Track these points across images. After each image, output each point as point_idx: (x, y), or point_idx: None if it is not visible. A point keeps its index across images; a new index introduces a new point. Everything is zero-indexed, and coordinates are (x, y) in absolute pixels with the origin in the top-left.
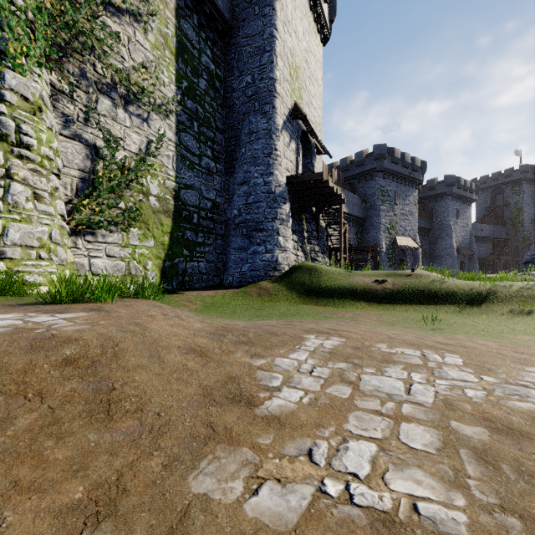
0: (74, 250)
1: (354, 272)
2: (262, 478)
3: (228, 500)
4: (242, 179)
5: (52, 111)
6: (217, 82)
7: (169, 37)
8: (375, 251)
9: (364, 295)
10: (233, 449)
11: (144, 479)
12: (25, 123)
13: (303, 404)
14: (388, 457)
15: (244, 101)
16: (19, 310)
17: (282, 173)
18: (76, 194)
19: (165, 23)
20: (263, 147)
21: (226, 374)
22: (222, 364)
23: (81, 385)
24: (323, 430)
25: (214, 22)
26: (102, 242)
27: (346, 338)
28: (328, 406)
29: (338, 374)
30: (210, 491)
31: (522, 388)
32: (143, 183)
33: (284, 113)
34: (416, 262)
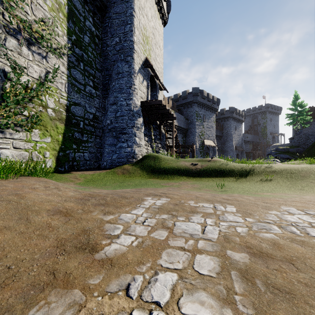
0: None
1: (180, 159)
2: None
3: None
4: (113, 101)
5: None
6: (97, 39)
7: (62, 4)
8: (193, 147)
9: (185, 172)
10: (65, 292)
11: None
12: None
13: (132, 246)
14: (184, 284)
15: (114, 53)
16: None
17: (138, 99)
18: None
19: None
20: (126, 82)
21: (81, 228)
22: (81, 220)
23: None
24: (142, 266)
25: (94, 1)
26: (9, 138)
27: (170, 198)
28: (149, 247)
29: (161, 222)
30: None
31: (267, 224)
32: (42, 99)
33: (139, 63)
34: (215, 154)
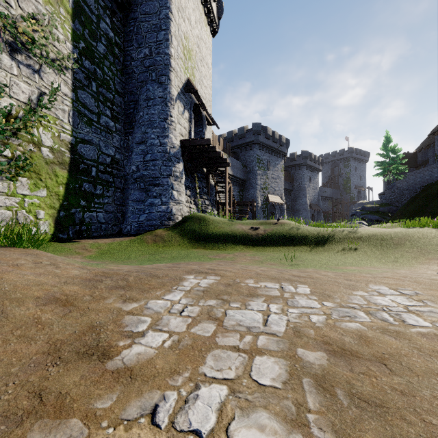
0: None
1: (235, 222)
2: None
3: None
4: (140, 139)
5: None
6: (117, 49)
7: None
8: (253, 205)
9: (243, 240)
10: (57, 424)
11: None
12: None
13: (163, 348)
14: (236, 401)
15: (142, 70)
16: None
17: (176, 136)
18: None
19: None
20: (159, 112)
21: (88, 324)
22: (88, 312)
23: None
24: (176, 377)
25: None
26: None
27: (221, 277)
28: (189, 348)
29: (207, 311)
30: None
31: (351, 309)
32: (33, 133)
33: (178, 86)
34: (282, 215)
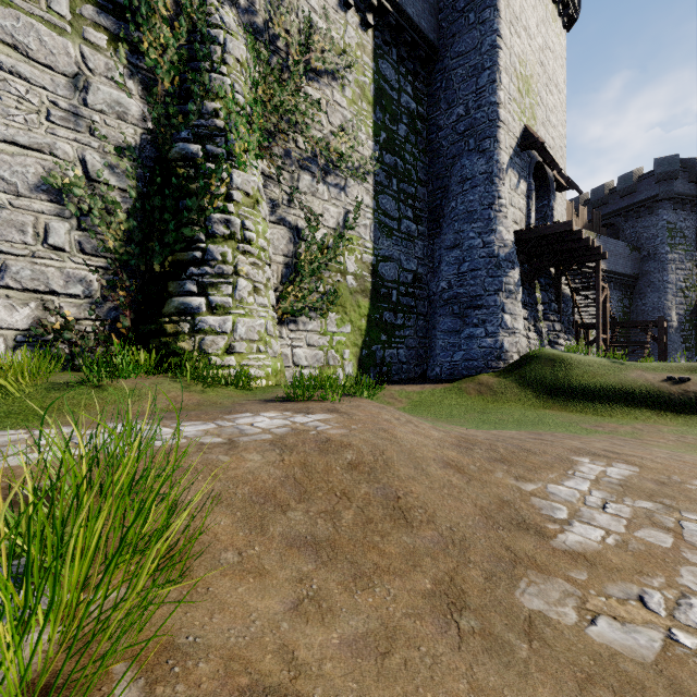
0: (279, 340)
1: (625, 364)
2: (594, 612)
3: (566, 622)
4: (453, 241)
5: (265, 201)
6: (419, 123)
7: (366, 85)
8: (660, 327)
9: (648, 400)
10: (546, 577)
11: (474, 585)
12: (247, 218)
13: (608, 545)
14: None
15: (454, 140)
16: (271, 408)
17: (508, 228)
18: (281, 281)
19: (363, 71)
20: (481, 197)
21: (497, 497)
22: (486, 483)
23: (371, 490)
24: (648, 578)
25: (415, 50)
26: (303, 330)
27: (639, 467)
28: (644, 553)
29: (645, 515)
30: (543, 610)
31: None
32: (341, 261)
33: (510, 145)
34: None
